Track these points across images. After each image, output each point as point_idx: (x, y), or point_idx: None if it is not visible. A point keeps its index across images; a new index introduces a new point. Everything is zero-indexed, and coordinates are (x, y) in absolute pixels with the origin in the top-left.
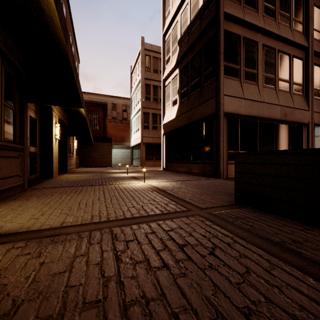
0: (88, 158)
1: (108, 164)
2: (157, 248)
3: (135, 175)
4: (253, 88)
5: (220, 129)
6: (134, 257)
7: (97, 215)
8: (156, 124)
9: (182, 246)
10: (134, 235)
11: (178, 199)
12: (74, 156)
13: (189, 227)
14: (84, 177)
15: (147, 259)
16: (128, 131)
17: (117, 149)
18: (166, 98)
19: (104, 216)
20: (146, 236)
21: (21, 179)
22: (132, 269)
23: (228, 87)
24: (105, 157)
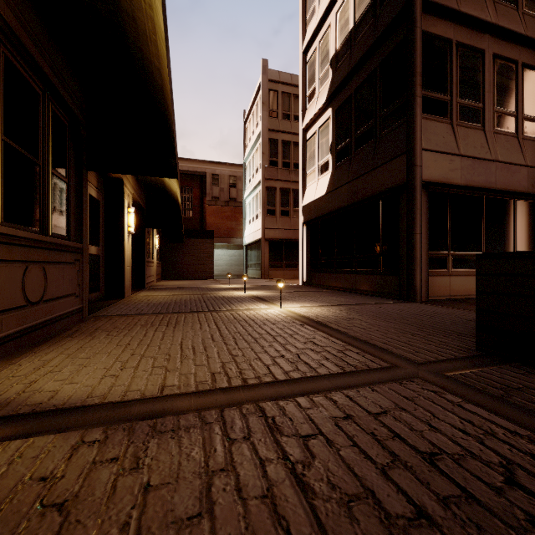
0: (176, 264)
1: (207, 275)
2: (376, 460)
3: (258, 293)
4: (475, 135)
5: (416, 212)
6: (337, 483)
7: (222, 373)
8: (287, 207)
9: (430, 456)
10: (312, 423)
11: (360, 341)
12: (155, 262)
13: (417, 406)
14: (175, 297)
15: (368, 489)
16: (239, 219)
17: (221, 249)
18: (308, 161)
19: (234, 374)
20: (338, 427)
21: (78, 301)
22: (348, 517)
23: (429, 136)
24: (203, 263)
